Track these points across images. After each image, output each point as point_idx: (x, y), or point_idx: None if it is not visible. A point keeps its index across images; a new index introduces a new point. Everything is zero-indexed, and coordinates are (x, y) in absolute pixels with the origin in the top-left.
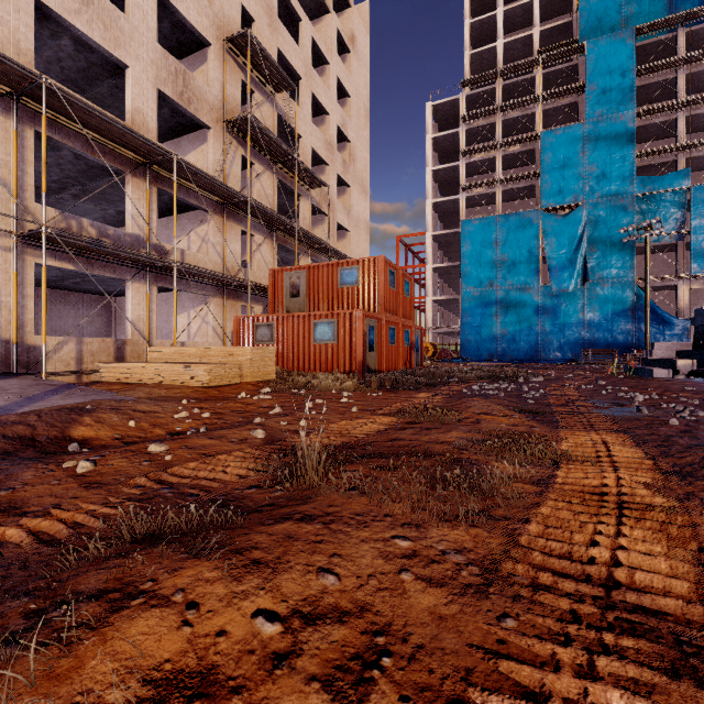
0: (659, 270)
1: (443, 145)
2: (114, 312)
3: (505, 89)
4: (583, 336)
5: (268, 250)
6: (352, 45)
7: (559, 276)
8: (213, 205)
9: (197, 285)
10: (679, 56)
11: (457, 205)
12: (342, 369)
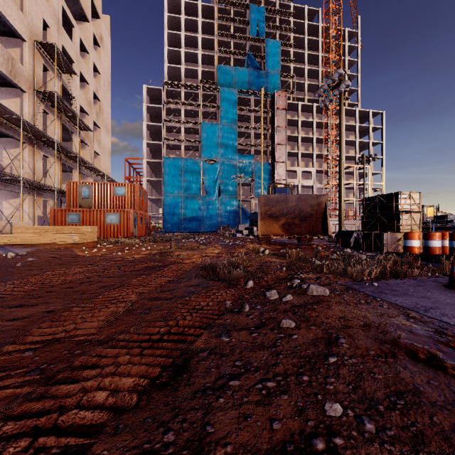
0: (246, 193)
1: (153, 111)
2: None
3: (185, 93)
4: (219, 220)
5: (57, 166)
6: (101, 42)
7: (209, 192)
8: (28, 139)
9: (19, 188)
10: (251, 108)
11: (160, 146)
12: (123, 236)
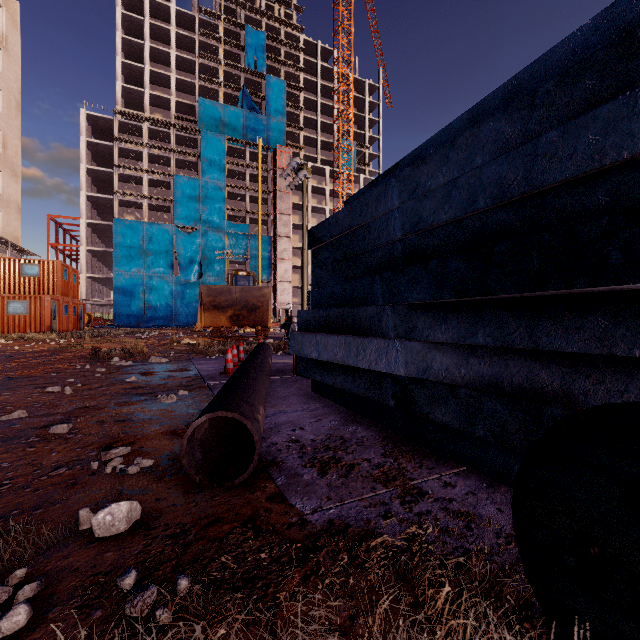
0: None
1: (98, 149)
2: None
3: (150, 130)
4: None
5: None
6: (3, 43)
7: (186, 271)
8: None
9: None
10: (245, 163)
11: (110, 202)
12: (34, 330)
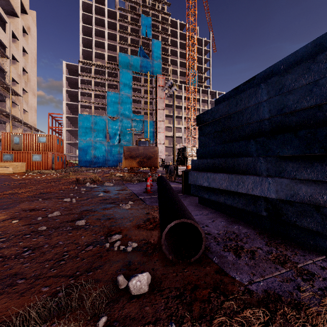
0: None
1: (71, 80)
2: None
3: (95, 70)
4: (119, 158)
5: None
6: (29, 31)
7: (112, 139)
8: None
9: None
10: (141, 84)
11: (76, 106)
12: (44, 169)
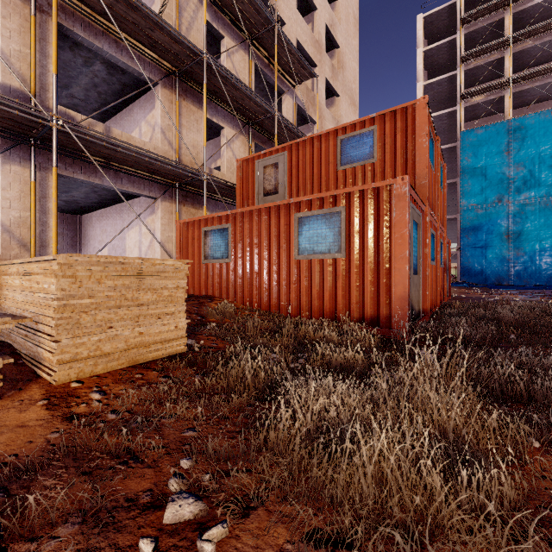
0: None
1: (435, 59)
2: (79, 232)
3: None
4: None
5: (243, 149)
6: None
7: None
8: (161, 74)
9: (133, 181)
10: None
11: (451, 119)
12: (357, 311)
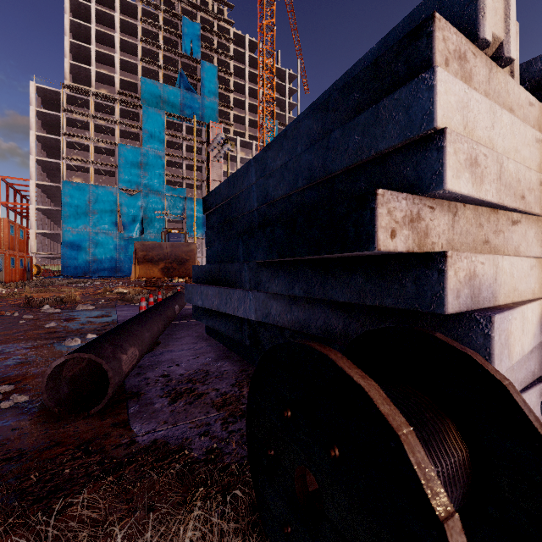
0: None
1: (47, 118)
2: None
3: (96, 103)
4: None
5: None
6: None
7: (129, 229)
8: None
9: None
10: (182, 136)
11: (59, 166)
12: None
